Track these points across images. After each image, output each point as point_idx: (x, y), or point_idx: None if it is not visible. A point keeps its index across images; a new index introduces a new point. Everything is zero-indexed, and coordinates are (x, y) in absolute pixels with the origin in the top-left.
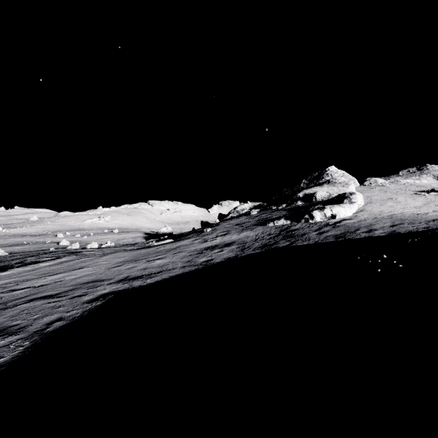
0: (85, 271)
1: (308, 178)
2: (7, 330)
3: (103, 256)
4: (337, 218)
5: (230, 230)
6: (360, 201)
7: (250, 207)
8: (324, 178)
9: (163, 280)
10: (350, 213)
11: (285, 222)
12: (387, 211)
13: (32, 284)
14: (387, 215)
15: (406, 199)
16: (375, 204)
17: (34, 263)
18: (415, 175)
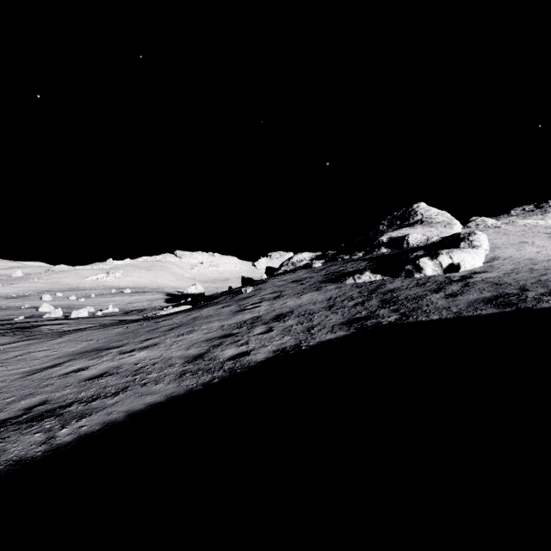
0: None
1: (390, 218)
2: None
3: (57, 337)
4: (462, 270)
5: (283, 290)
6: (486, 245)
7: (311, 257)
8: (411, 219)
9: (102, 431)
10: (479, 263)
11: (373, 276)
12: (541, 258)
13: None
14: (549, 265)
15: (550, 243)
16: (508, 249)
17: None
18: (535, 214)
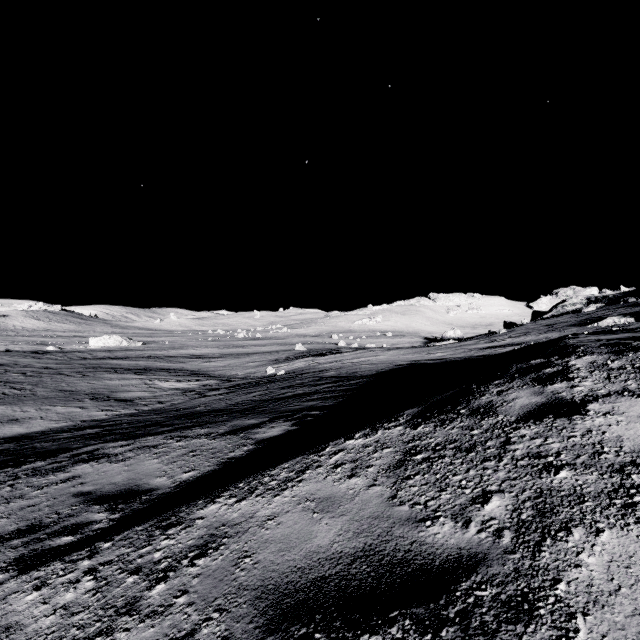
0: (381, 357)
1: None
2: (361, 370)
3: (390, 350)
4: None
5: (530, 331)
6: None
7: (589, 300)
8: None
9: (440, 361)
10: None
11: (618, 321)
12: None
13: (351, 361)
14: None
15: None
16: None
17: (339, 353)
18: None
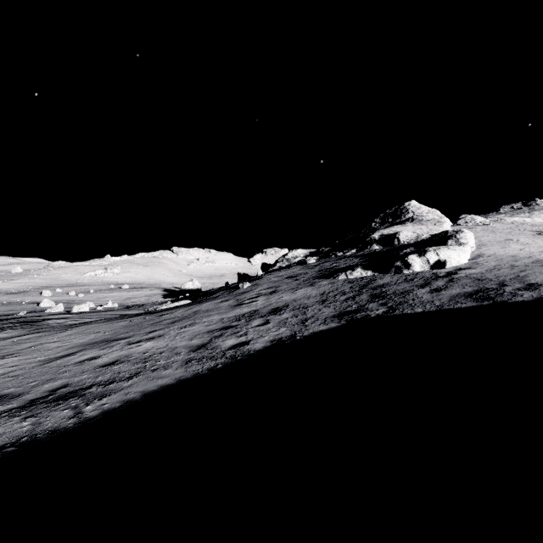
0: None
1: (382, 216)
2: None
3: (65, 330)
4: (448, 267)
5: (278, 285)
6: (472, 242)
7: (306, 254)
8: (402, 216)
9: (123, 407)
10: (465, 259)
11: (364, 272)
12: (523, 255)
13: None
14: (529, 262)
15: (534, 240)
16: (493, 246)
17: None
18: (523, 212)
